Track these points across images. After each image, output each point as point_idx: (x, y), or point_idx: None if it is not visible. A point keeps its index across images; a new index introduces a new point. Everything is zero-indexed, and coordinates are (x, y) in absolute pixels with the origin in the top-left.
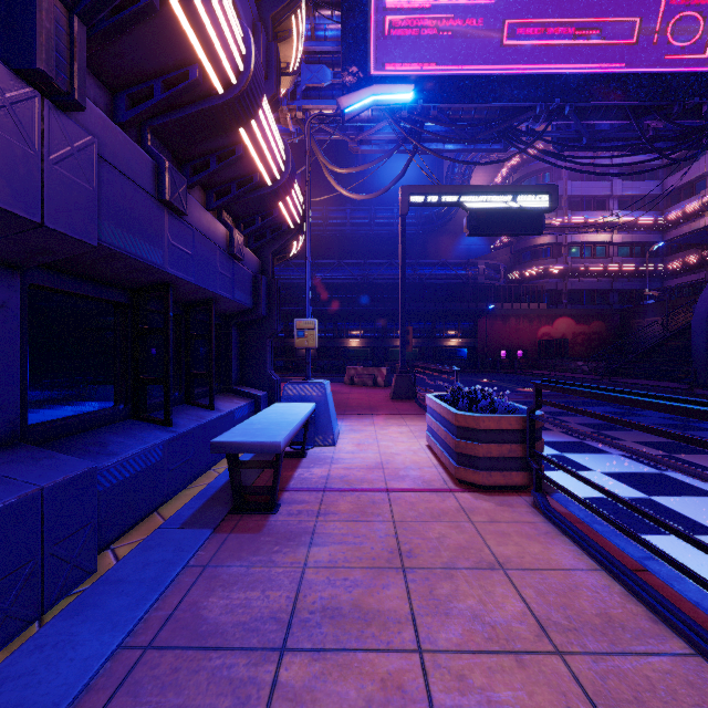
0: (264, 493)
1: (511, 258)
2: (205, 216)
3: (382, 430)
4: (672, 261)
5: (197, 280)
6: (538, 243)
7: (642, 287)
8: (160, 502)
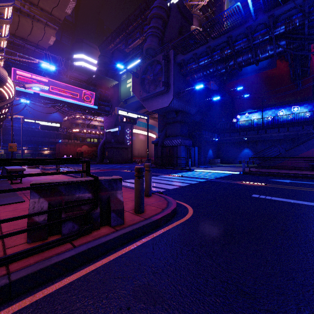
0: None
1: (69, 125)
2: None
3: None
4: None
5: None
6: (77, 122)
7: None
8: None
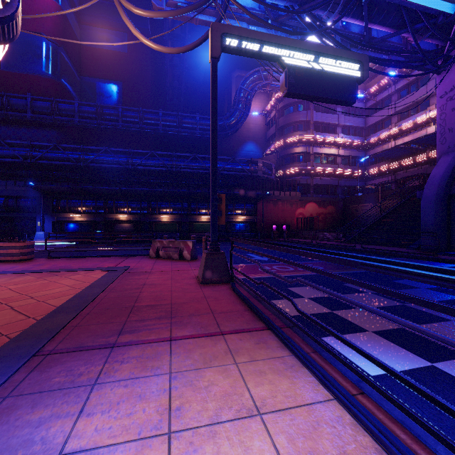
0: None
1: (277, 161)
2: None
3: None
4: (371, 169)
5: None
6: (295, 152)
7: (355, 184)
8: None
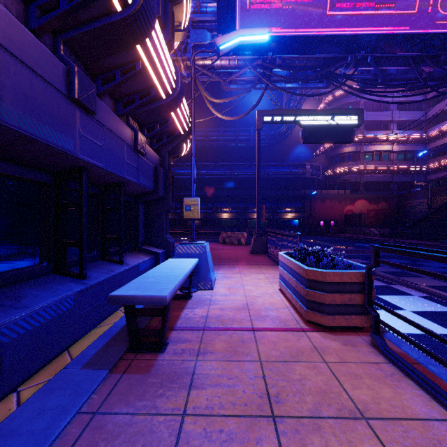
0: (154, 336)
1: (327, 161)
2: (113, 118)
3: (246, 277)
4: (432, 163)
5: (107, 166)
6: (344, 152)
7: (412, 179)
8: (72, 342)
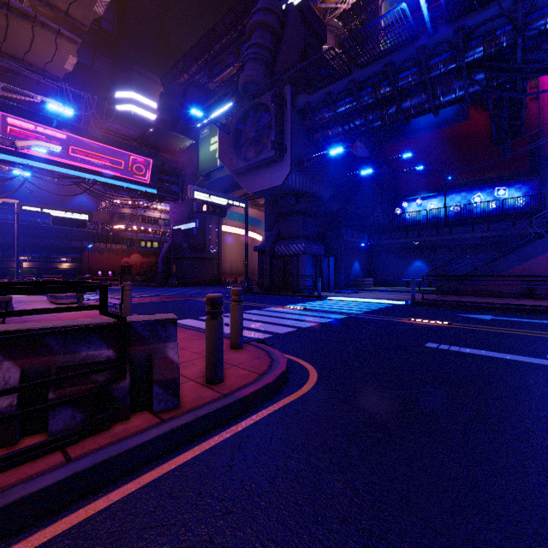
0: None
1: (108, 217)
2: None
3: None
4: None
5: None
6: (122, 212)
7: None
8: None
